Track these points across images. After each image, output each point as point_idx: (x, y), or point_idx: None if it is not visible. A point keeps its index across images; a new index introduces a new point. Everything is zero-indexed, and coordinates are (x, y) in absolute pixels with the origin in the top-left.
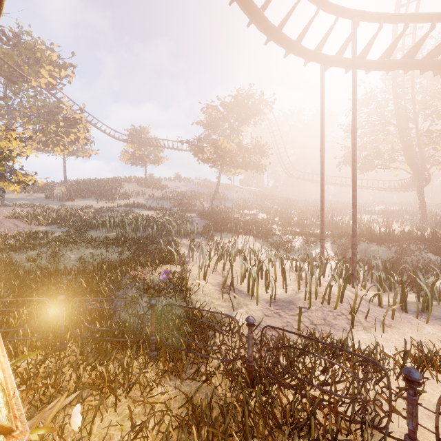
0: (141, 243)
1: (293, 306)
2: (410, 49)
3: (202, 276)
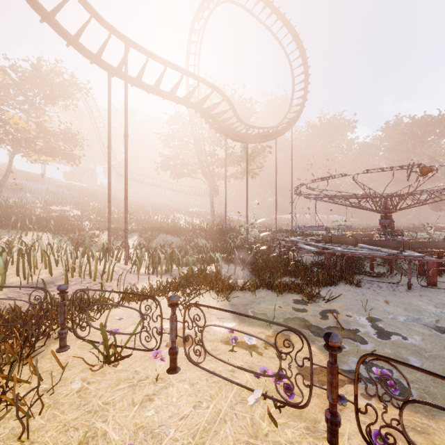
0: None
1: (51, 286)
2: (173, 87)
3: None
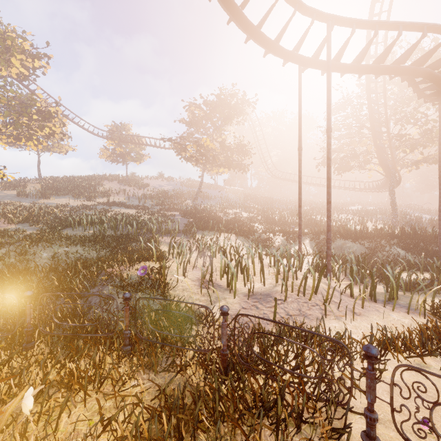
0: (120, 241)
1: (270, 299)
2: (380, 55)
3: (181, 272)
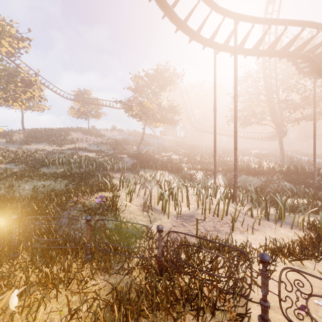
0: (83, 176)
1: (193, 219)
2: (272, 43)
3: (128, 200)
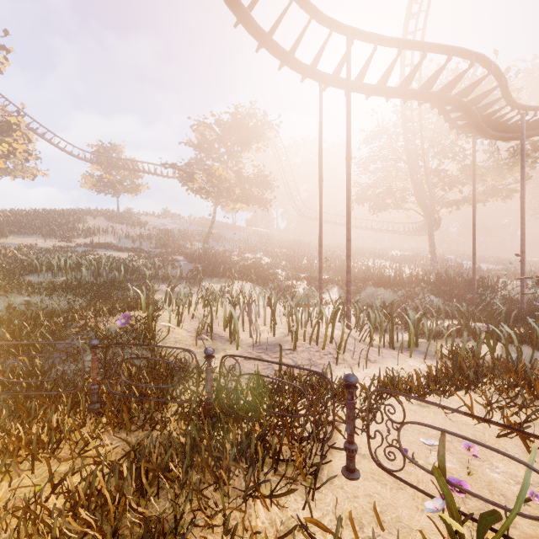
0: (102, 289)
1: (278, 349)
2: (406, 78)
3: (176, 322)
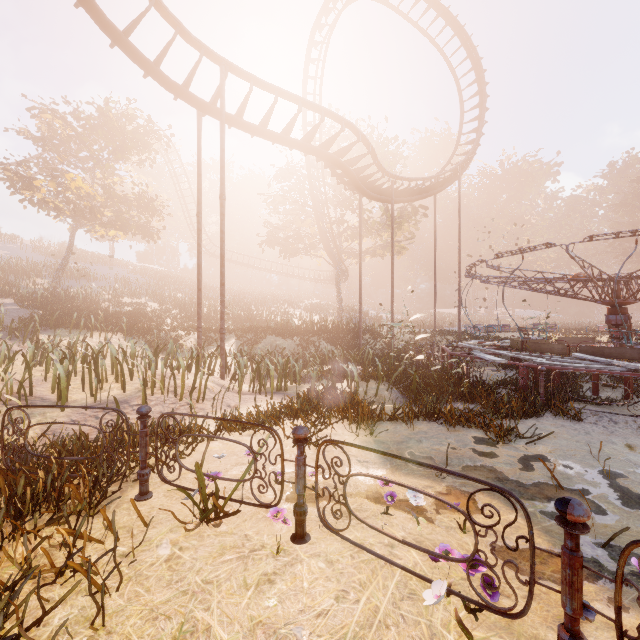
0: None
1: (124, 406)
2: (287, 126)
3: None
